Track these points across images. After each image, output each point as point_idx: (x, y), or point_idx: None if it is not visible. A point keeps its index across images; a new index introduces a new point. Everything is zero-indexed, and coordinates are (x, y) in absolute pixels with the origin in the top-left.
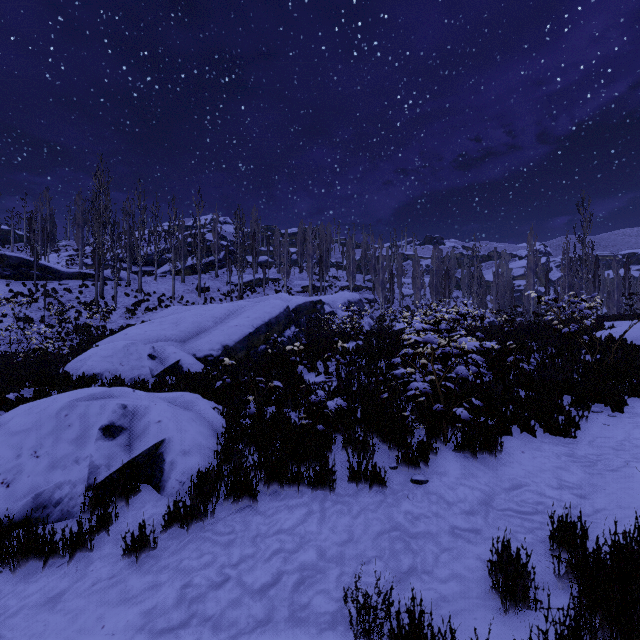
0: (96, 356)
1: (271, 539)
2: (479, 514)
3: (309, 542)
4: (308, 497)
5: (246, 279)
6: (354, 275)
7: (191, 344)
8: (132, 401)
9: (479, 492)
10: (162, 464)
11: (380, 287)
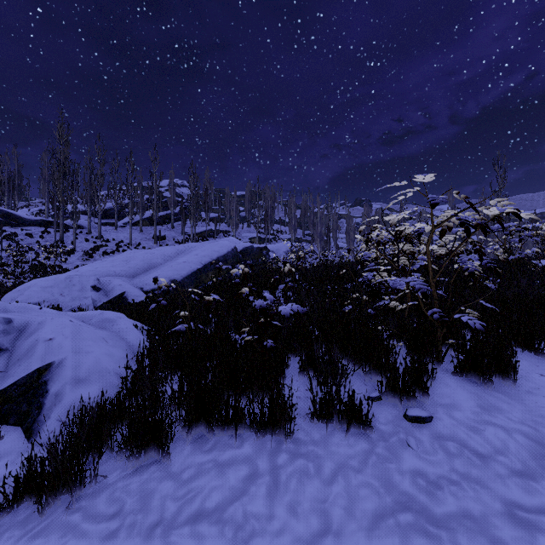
0: (35, 286)
1: (180, 533)
2: (544, 477)
3: (251, 538)
4: (250, 447)
5: (199, 230)
6: (295, 228)
7: (139, 279)
8: (26, 316)
9: (521, 435)
10: (43, 397)
11: (318, 238)
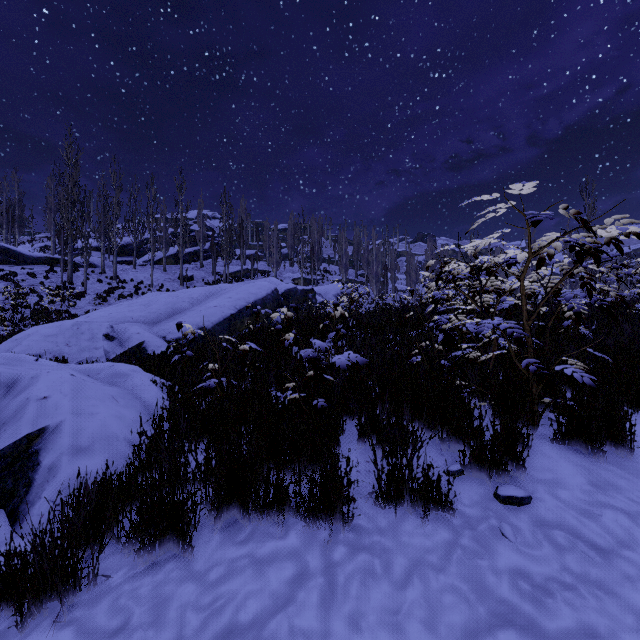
0: (36, 335)
1: None
2: None
3: None
4: (298, 537)
5: (233, 269)
6: (347, 268)
7: (161, 326)
8: (16, 369)
9: None
10: (32, 471)
11: (374, 279)
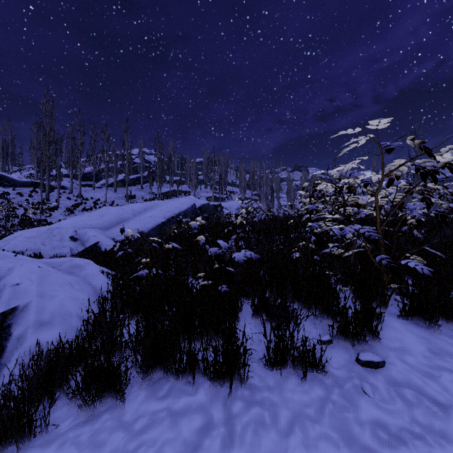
0: (20, 237)
1: None
2: None
3: None
4: (205, 393)
5: (164, 190)
6: (245, 189)
7: (112, 230)
8: None
9: None
10: (5, 340)
11: (264, 197)
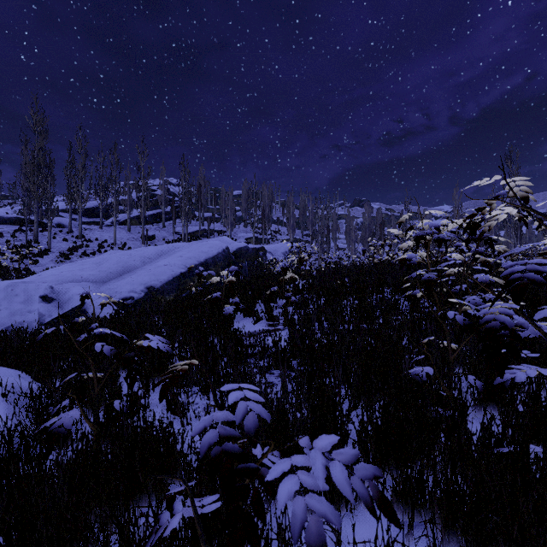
0: None
1: None
2: None
3: None
4: None
5: (192, 229)
6: (294, 228)
7: (109, 285)
8: None
9: None
10: None
11: (318, 239)
